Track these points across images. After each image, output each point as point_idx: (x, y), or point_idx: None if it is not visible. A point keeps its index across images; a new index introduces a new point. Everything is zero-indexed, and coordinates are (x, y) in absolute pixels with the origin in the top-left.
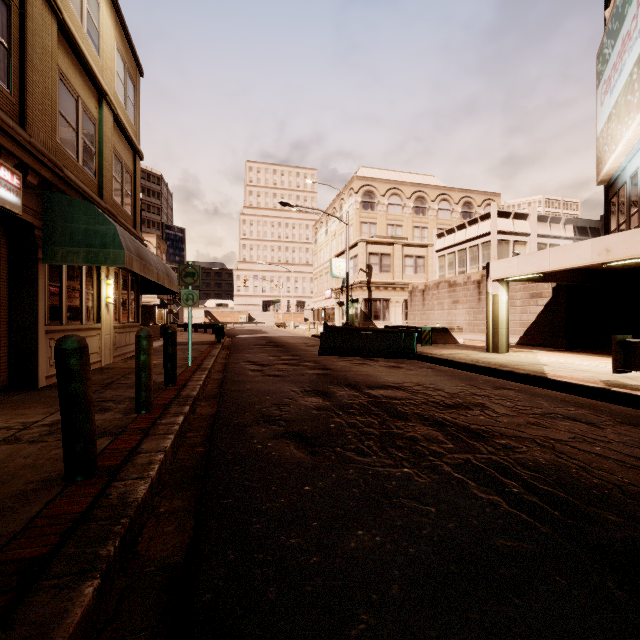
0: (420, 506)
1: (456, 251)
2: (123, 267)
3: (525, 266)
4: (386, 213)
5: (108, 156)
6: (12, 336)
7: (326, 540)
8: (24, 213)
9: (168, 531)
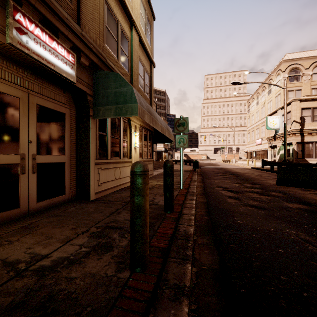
0: None
1: None
2: (144, 127)
3: None
4: (310, 81)
5: (135, 60)
6: (78, 166)
7: None
8: (79, 83)
9: None
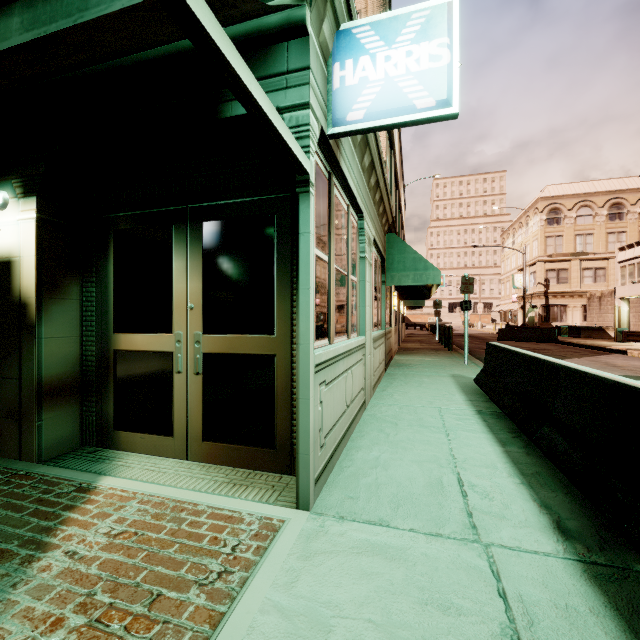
0: None
1: (635, 263)
2: None
3: (631, 291)
4: (574, 225)
5: None
6: None
7: None
8: None
9: None
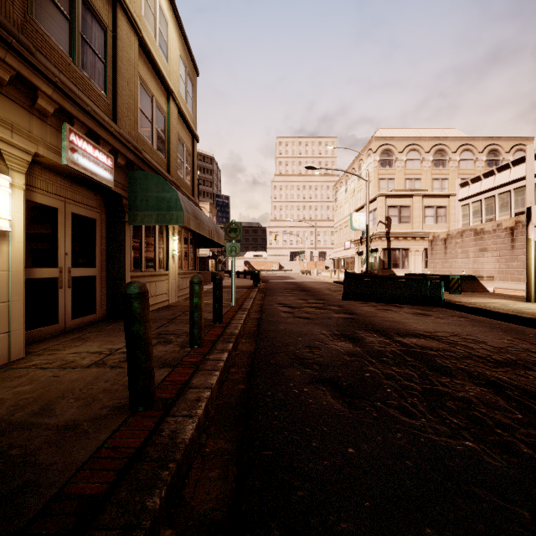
0: (504, 504)
1: (482, 199)
2: (184, 227)
3: None
4: (404, 168)
5: (174, 140)
6: (109, 280)
7: (385, 534)
8: (115, 187)
9: (212, 477)
